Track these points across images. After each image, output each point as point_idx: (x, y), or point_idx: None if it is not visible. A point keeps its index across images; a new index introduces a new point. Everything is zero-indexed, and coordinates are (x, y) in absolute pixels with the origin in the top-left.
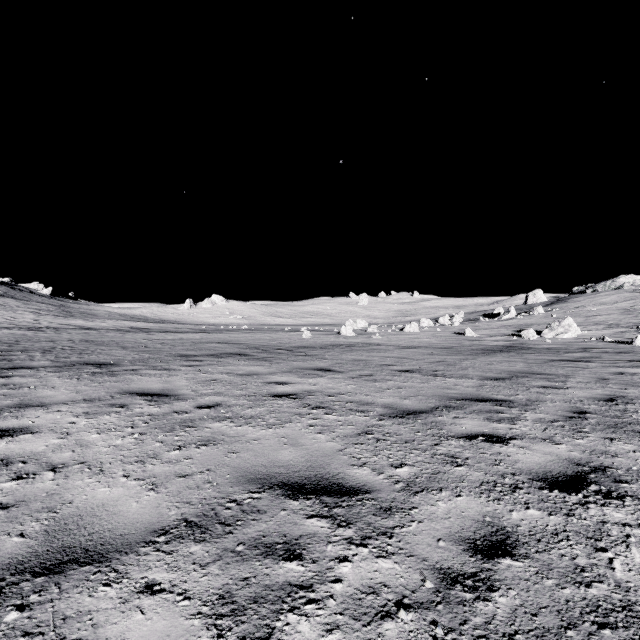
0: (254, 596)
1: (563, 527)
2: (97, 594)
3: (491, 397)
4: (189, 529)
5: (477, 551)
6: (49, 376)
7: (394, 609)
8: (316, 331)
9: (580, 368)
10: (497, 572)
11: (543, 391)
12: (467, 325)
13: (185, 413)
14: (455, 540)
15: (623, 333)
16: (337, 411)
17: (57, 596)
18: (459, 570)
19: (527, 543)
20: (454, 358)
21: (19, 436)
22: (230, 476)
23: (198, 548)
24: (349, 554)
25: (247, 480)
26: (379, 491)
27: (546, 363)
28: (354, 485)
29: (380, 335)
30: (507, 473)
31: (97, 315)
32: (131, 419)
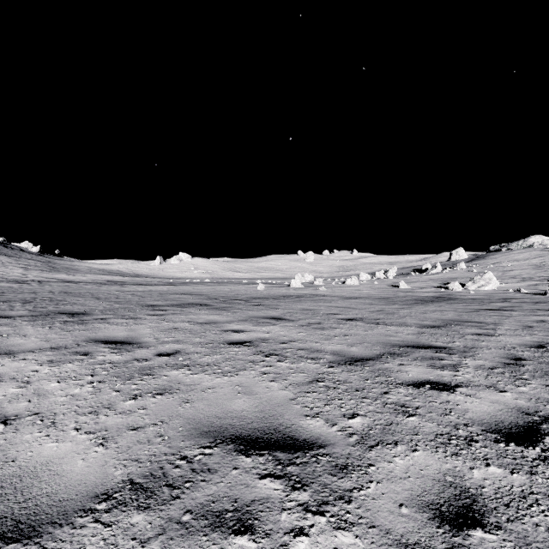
0: None
1: (529, 488)
2: None
3: (431, 344)
4: (133, 493)
5: (444, 520)
6: (23, 325)
7: None
8: (269, 284)
9: (505, 316)
10: (470, 548)
11: (477, 338)
12: (400, 279)
13: (145, 361)
14: (418, 506)
15: (536, 285)
16: (289, 358)
17: None
18: (428, 546)
19: (496, 509)
20: (392, 307)
21: None
22: (182, 428)
23: (140, 518)
24: (305, 525)
25: (199, 433)
26: (333, 445)
27: (474, 312)
28: (308, 438)
29: (325, 287)
30: (459, 424)
31: (79, 270)
32: (92, 367)
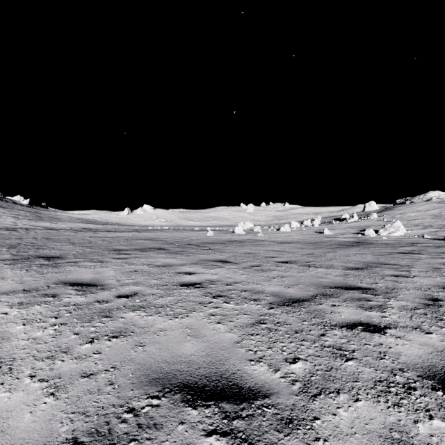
0: None
1: None
2: None
3: (357, 285)
4: None
5: None
6: (4, 268)
7: None
8: (217, 230)
9: (415, 259)
10: None
11: (396, 279)
12: (324, 226)
13: (106, 302)
14: None
15: (436, 232)
16: (234, 300)
17: None
18: None
19: None
20: (319, 251)
21: None
22: (133, 375)
23: None
24: None
25: (149, 380)
26: (278, 394)
27: (388, 255)
28: (253, 386)
29: (263, 233)
30: (395, 369)
31: (61, 219)
32: (57, 309)
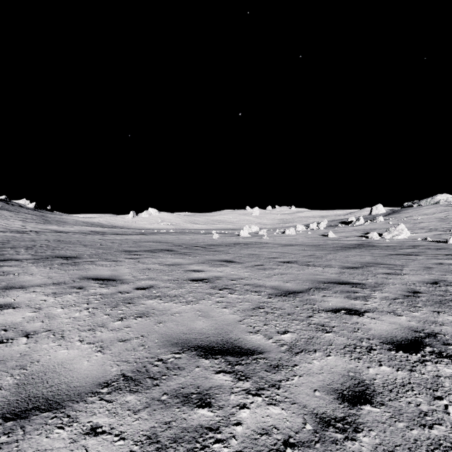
0: (174, 437)
1: (408, 380)
2: (52, 435)
3: (349, 281)
4: (126, 382)
5: (344, 399)
6: (29, 266)
7: (282, 447)
8: (222, 234)
9: (411, 260)
10: (360, 416)
11: (386, 276)
12: (329, 229)
13: (127, 293)
14: (327, 391)
15: (440, 235)
16: (237, 291)
17: (21, 437)
18: (331, 415)
19: (382, 393)
20: (321, 253)
21: (3, 310)
22: (158, 341)
23: (132, 397)
24: (247, 402)
25: (171, 344)
26: (269, 352)
27: (387, 256)
28: (250, 347)
29: (268, 236)
30: (364, 338)
31: (67, 222)
32: (87, 297)
